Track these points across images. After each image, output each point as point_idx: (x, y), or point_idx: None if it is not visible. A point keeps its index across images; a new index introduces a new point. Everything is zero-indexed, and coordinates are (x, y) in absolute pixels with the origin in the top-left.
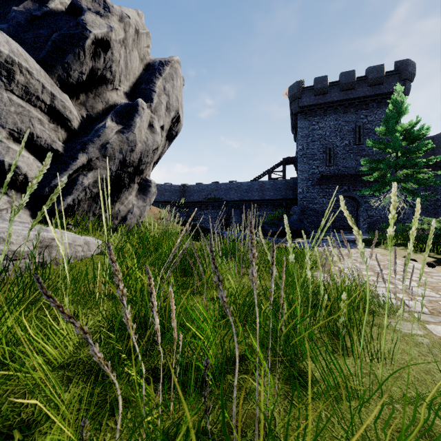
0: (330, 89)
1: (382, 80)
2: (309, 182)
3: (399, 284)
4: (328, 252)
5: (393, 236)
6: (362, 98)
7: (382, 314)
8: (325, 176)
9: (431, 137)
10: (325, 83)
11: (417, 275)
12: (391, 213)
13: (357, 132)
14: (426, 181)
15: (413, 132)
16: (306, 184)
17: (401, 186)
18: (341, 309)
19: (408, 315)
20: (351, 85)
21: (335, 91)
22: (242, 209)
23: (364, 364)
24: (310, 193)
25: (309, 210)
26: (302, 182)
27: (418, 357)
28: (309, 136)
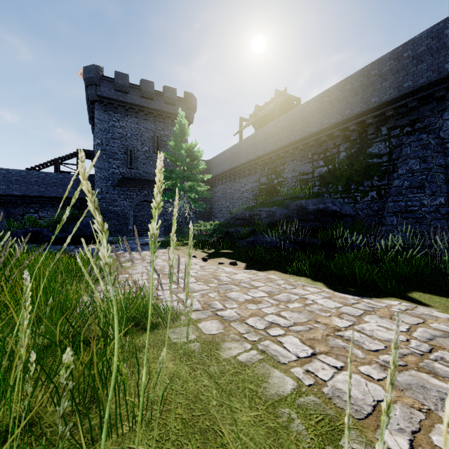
0: (131, 90)
1: (175, 103)
2: (109, 182)
3: (181, 283)
4: (123, 257)
5: (154, 236)
6: (160, 112)
7: (161, 326)
8: (127, 178)
9: (206, 161)
10: (126, 81)
11: (196, 271)
12: (153, 201)
13: (156, 142)
14: (203, 193)
15: (195, 152)
16: (106, 184)
17: (188, 195)
18: (62, 385)
19: (186, 318)
20: (151, 95)
21: (136, 95)
22: (9, 207)
23: (119, 445)
24: (110, 194)
25: (109, 213)
26: (101, 180)
27: (189, 376)
28: (109, 132)
